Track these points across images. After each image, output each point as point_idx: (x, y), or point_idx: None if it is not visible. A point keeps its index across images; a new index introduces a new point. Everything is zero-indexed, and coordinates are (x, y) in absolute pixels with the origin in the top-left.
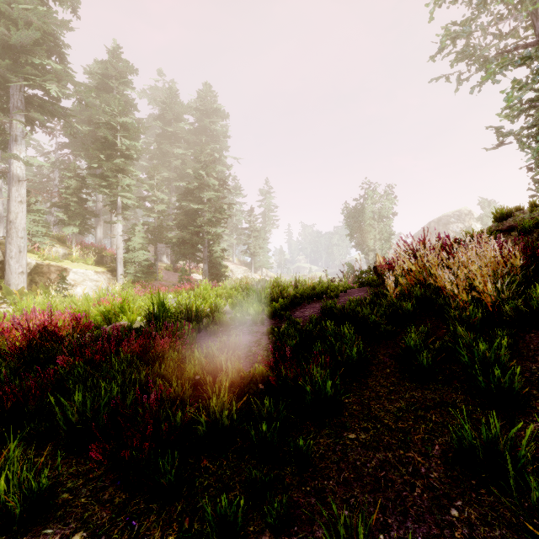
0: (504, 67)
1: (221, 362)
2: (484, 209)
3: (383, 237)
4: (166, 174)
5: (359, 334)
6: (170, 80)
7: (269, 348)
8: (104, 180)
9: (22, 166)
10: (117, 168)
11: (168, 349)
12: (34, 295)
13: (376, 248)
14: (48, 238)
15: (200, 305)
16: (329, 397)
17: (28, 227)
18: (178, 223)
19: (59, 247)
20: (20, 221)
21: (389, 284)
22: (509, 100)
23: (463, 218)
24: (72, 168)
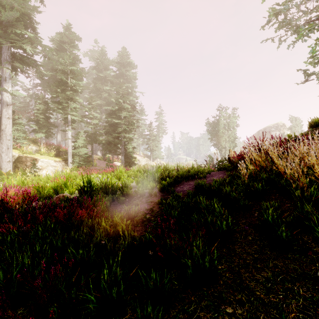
0: (310, 31)
1: (121, 229)
2: (293, 122)
3: (230, 139)
4: (99, 102)
5: (222, 205)
6: (102, 46)
7: (158, 215)
8: (60, 105)
9: (9, 96)
10: (68, 97)
11: (86, 217)
12: (16, 175)
13: (226, 146)
14: (26, 140)
15: (115, 182)
16: (207, 269)
17: (13, 134)
18: (106, 131)
19: (33, 145)
20: (8, 130)
21: (241, 169)
22: (313, 52)
23: (279, 128)
24: (41, 98)
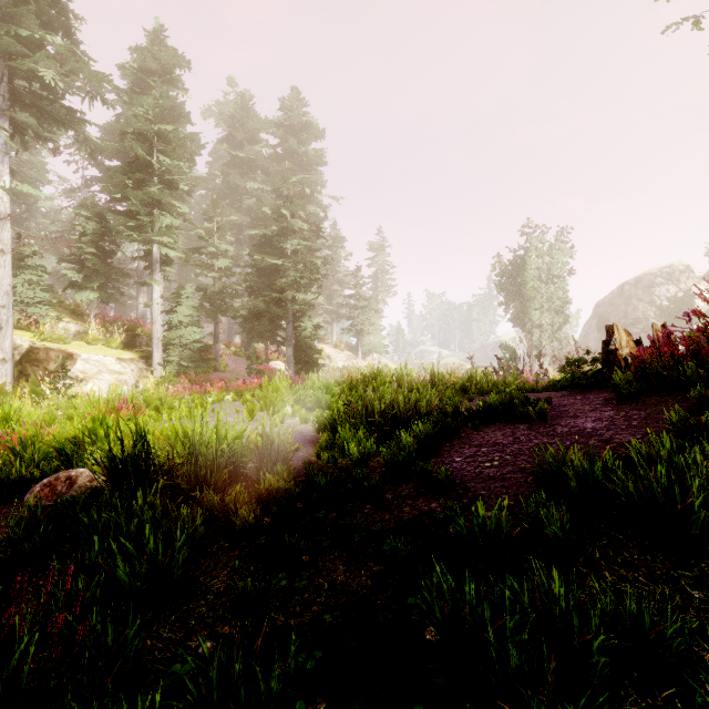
0: None
1: None
2: None
3: (554, 306)
4: (234, 218)
5: None
6: None
7: None
8: (134, 220)
9: (4, 196)
10: (151, 200)
11: None
12: (17, 395)
13: (543, 322)
14: (50, 308)
15: (238, 437)
16: None
17: (19, 292)
18: (250, 288)
19: (69, 321)
20: (1, 282)
21: None
22: None
23: (677, 277)
24: (90, 205)
